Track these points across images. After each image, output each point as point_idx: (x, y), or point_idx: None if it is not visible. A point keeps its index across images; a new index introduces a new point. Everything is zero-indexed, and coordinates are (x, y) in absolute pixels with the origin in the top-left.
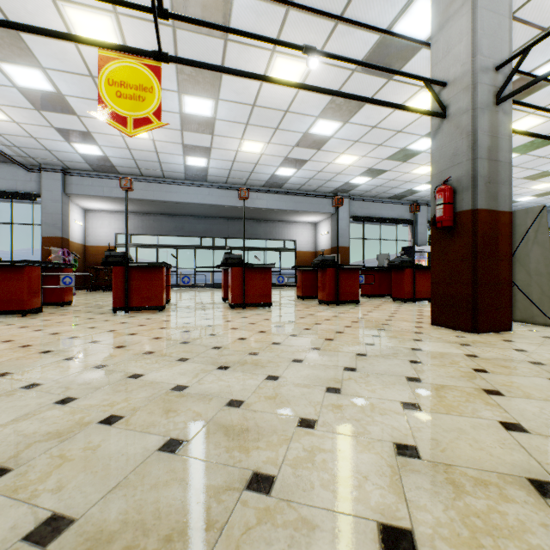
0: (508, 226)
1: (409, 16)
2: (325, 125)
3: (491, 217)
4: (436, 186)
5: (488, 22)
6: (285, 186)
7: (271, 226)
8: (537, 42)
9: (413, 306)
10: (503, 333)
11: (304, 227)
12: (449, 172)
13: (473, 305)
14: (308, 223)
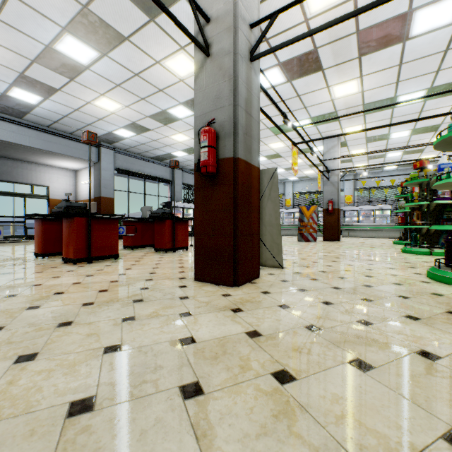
0: (257, 180)
1: None
2: (77, 47)
3: (247, 169)
4: (201, 127)
5: None
6: (29, 118)
7: (9, 165)
8: (283, 10)
9: (174, 256)
10: (256, 282)
11: (61, 173)
12: (212, 115)
13: (234, 257)
14: (67, 170)
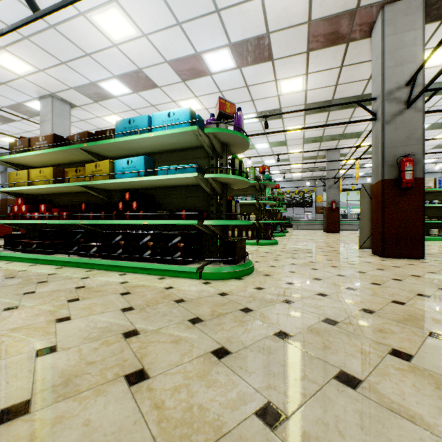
0: None
1: (33, 103)
2: None
3: None
4: None
5: (60, 131)
6: None
7: None
8: None
9: None
10: None
11: None
12: None
13: None
14: None
